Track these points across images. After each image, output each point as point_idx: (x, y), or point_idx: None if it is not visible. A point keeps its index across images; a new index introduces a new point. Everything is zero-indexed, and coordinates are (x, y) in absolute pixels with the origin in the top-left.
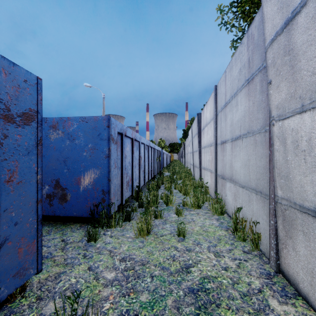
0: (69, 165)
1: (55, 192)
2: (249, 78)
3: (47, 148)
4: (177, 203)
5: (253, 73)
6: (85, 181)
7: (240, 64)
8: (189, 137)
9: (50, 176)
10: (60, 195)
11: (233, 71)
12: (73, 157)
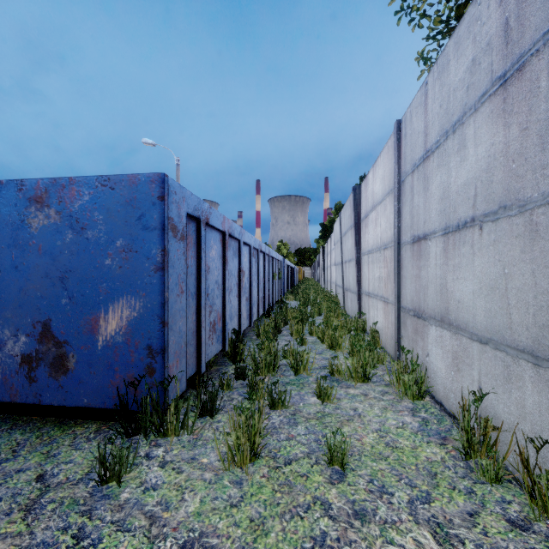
0: (72, 289)
1: (41, 350)
2: (506, 70)
3: (24, 249)
4: (317, 368)
5: (522, 52)
6: (109, 326)
7: (475, 49)
8: (334, 234)
9: (30, 312)
10: (52, 358)
11: (451, 72)
12: (82, 269)
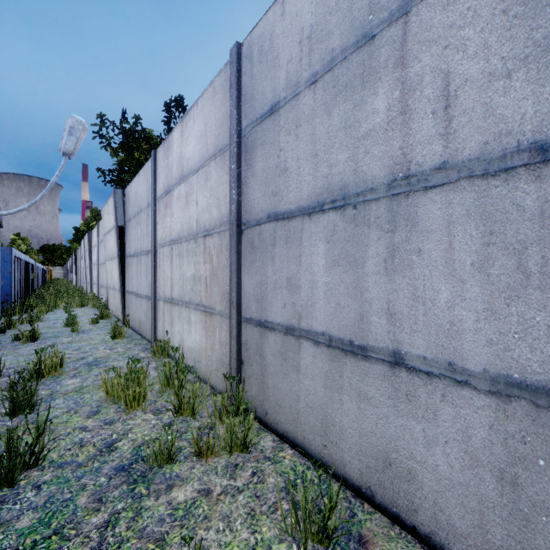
0: None
1: None
2: None
3: None
4: None
5: None
6: None
7: None
8: (82, 248)
9: None
10: None
11: None
12: None
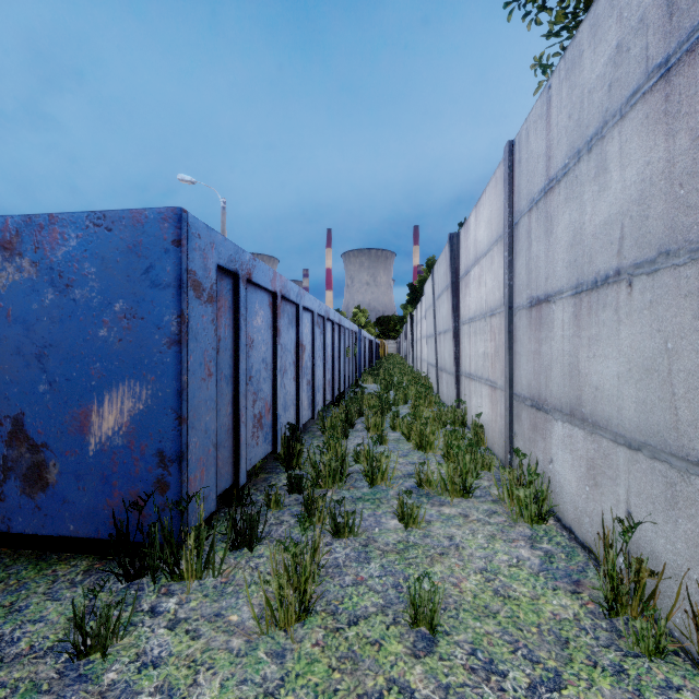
0: (54, 370)
1: (11, 456)
2: (669, 54)
3: None
4: (401, 476)
5: (695, 24)
6: (105, 424)
7: (620, 29)
8: (425, 298)
9: None
10: (26, 468)
11: (585, 68)
12: (67, 343)
